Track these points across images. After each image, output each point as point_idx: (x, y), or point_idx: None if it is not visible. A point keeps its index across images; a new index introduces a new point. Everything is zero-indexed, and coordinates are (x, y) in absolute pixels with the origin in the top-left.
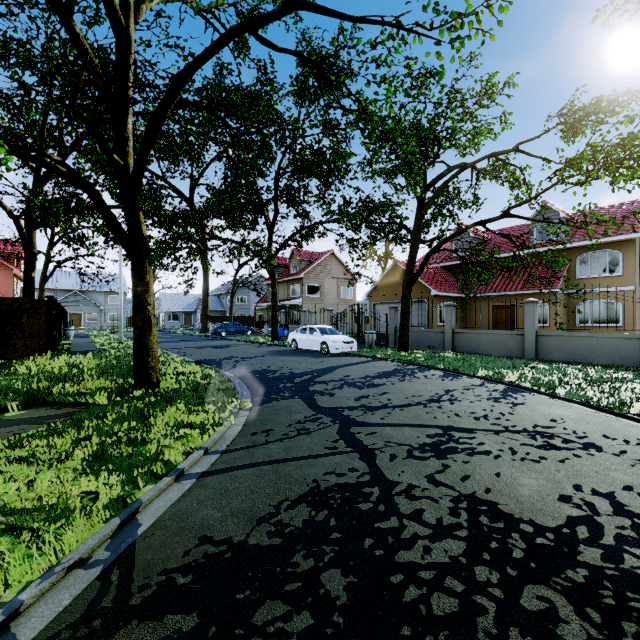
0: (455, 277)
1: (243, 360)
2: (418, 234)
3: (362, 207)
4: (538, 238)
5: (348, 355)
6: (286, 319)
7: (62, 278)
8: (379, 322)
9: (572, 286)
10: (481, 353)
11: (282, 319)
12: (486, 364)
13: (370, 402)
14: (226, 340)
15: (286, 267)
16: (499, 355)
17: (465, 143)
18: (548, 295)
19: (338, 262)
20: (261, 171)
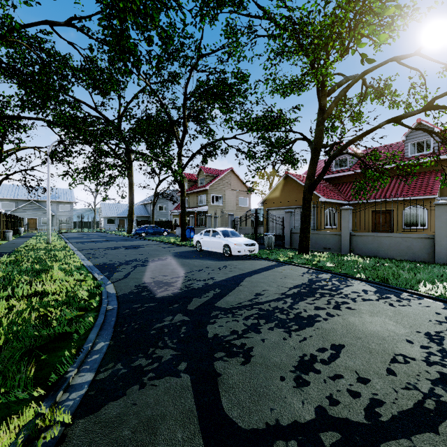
0: (335, 187)
1: (143, 265)
2: (320, 137)
3: (262, 116)
4: (412, 152)
5: (250, 257)
6: (194, 222)
7: (23, 191)
8: (275, 225)
9: (445, 193)
10: (382, 256)
11: (191, 222)
12: (407, 272)
13: (332, 394)
14: (143, 240)
15: (195, 182)
16: (403, 258)
17: (379, 32)
18: (426, 201)
19: (236, 177)
20: (151, 39)
